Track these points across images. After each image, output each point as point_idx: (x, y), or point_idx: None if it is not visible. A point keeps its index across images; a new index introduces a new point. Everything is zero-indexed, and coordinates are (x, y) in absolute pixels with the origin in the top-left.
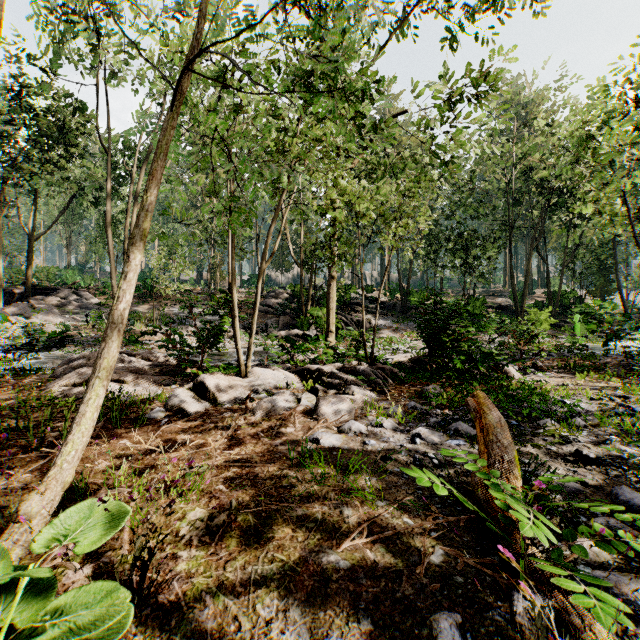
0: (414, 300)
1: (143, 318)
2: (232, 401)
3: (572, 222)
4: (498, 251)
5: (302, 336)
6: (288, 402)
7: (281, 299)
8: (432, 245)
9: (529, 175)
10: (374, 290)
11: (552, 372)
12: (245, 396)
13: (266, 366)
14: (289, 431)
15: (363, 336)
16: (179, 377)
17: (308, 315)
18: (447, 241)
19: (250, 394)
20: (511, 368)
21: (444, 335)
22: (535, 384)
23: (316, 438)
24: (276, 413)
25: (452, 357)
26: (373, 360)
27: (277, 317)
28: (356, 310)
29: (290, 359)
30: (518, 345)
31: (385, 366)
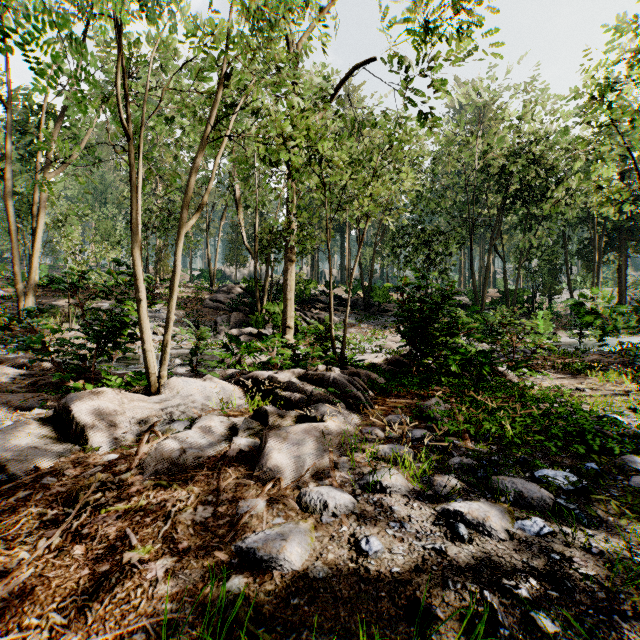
0: (377, 297)
1: (59, 314)
2: (119, 439)
3: (527, 222)
4: (459, 248)
5: (257, 335)
6: (215, 438)
7: (234, 294)
8: (394, 240)
9: (487, 174)
10: (335, 286)
11: (549, 373)
12: (146, 427)
13: (196, 374)
14: (200, 518)
15: (331, 331)
16: (53, 394)
17: (264, 311)
18: (410, 236)
19: (154, 424)
20: (507, 369)
21: (435, 329)
22: (544, 389)
23: (252, 548)
24: (188, 465)
25: (445, 357)
26: (343, 362)
27: (229, 314)
28: (316, 307)
29: (237, 362)
30: (510, 341)
31: (360, 370)
